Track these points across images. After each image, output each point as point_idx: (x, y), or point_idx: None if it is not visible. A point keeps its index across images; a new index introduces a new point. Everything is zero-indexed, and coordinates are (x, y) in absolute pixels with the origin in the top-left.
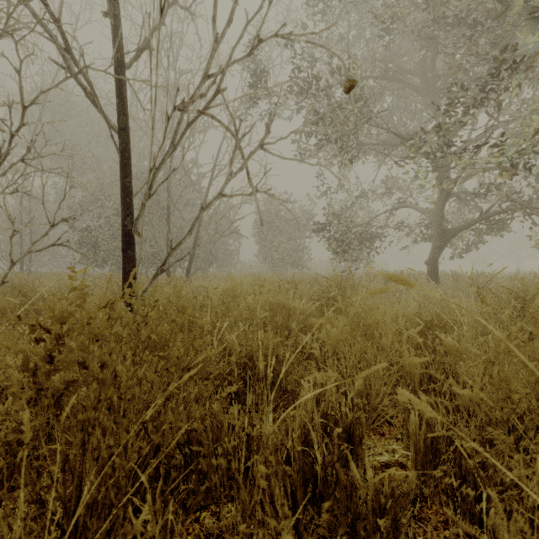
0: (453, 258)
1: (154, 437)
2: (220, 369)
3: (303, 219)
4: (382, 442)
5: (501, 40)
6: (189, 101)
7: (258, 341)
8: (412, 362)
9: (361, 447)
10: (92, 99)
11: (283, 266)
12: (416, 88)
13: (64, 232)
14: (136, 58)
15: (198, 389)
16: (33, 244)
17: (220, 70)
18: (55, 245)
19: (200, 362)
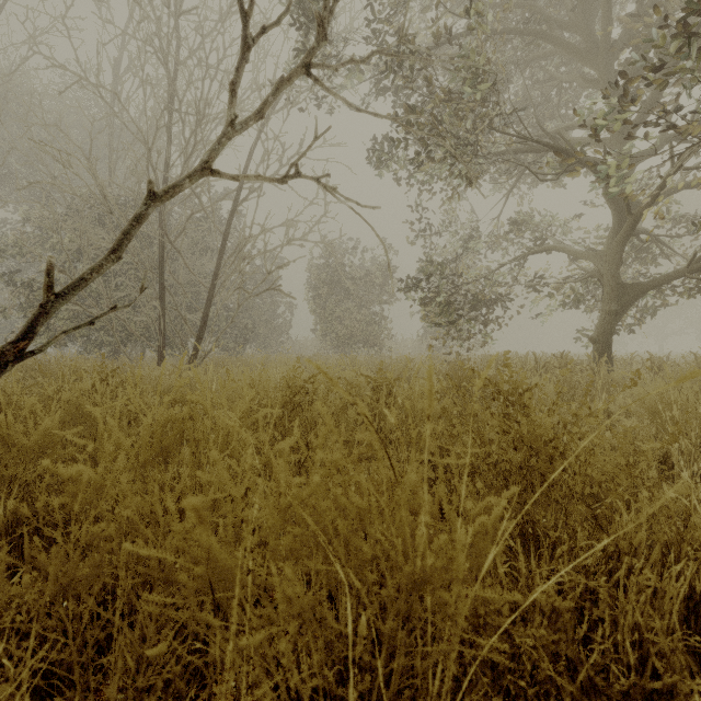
0: (618, 333)
1: None
2: None
3: (381, 277)
4: None
5: None
6: None
7: None
8: None
9: None
10: None
11: (352, 346)
12: (575, 47)
13: None
14: None
15: None
16: None
17: None
18: None
19: None
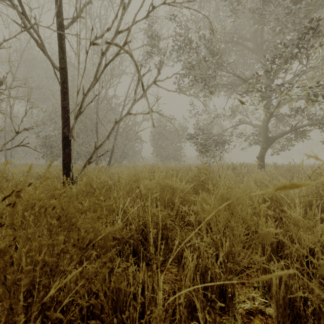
0: (273, 155)
1: (54, 314)
2: (123, 234)
3: (180, 131)
4: (244, 290)
5: (309, 14)
6: (99, 36)
7: (152, 213)
8: (268, 232)
9: (232, 302)
10: (41, 48)
11: (168, 160)
12: (251, 49)
13: (25, 137)
14: (72, 23)
15: (96, 266)
16: (4, 145)
17: (120, 4)
18: (19, 146)
19: (103, 237)
